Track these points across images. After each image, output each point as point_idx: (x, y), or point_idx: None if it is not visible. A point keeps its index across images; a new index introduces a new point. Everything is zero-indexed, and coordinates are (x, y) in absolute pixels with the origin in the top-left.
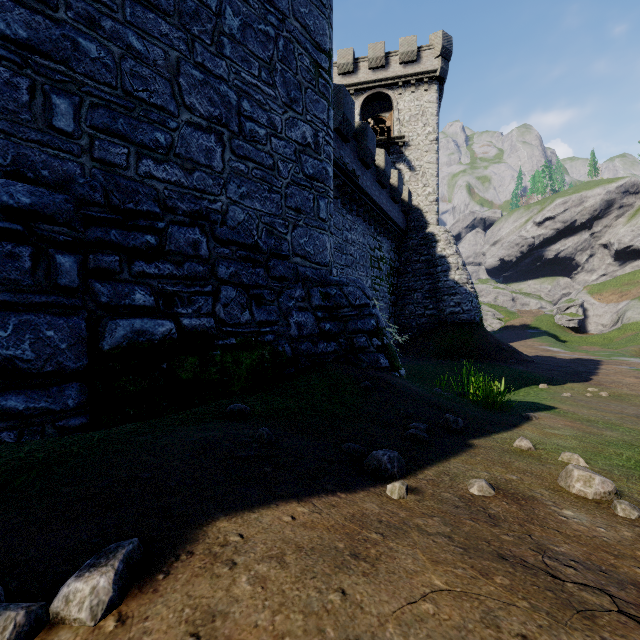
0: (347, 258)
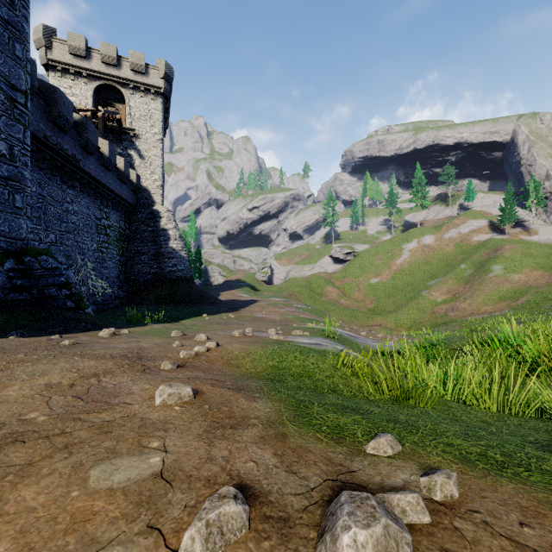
0: (68, 226)
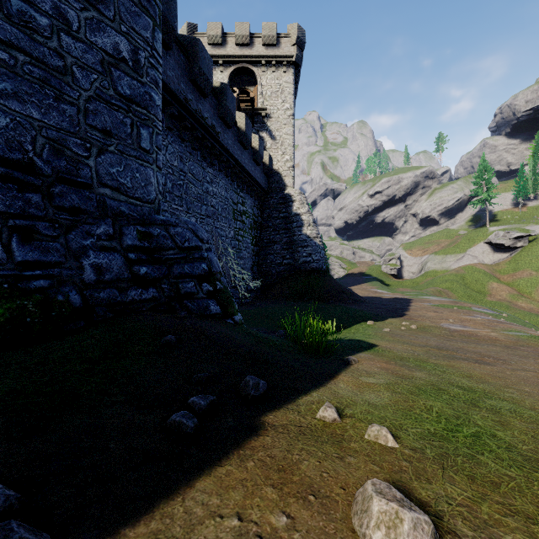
0: (208, 209)
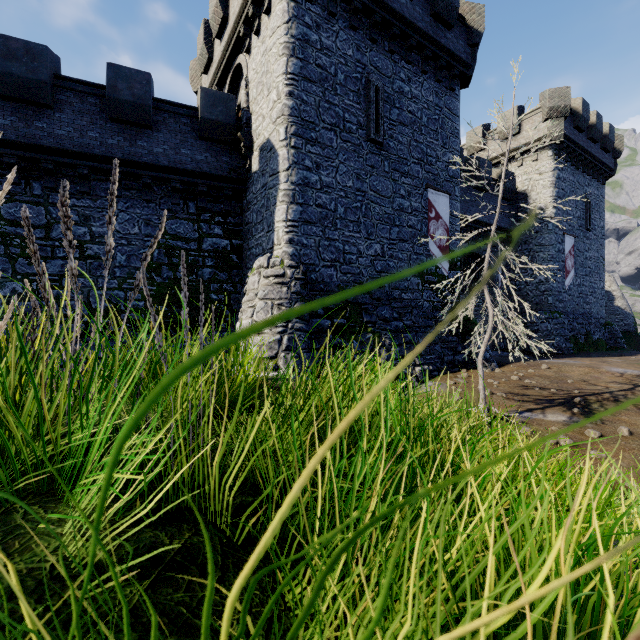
0: None
